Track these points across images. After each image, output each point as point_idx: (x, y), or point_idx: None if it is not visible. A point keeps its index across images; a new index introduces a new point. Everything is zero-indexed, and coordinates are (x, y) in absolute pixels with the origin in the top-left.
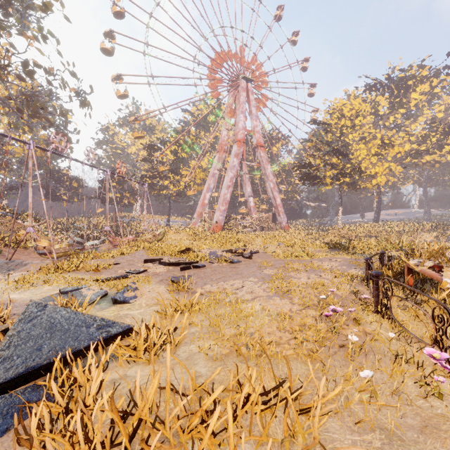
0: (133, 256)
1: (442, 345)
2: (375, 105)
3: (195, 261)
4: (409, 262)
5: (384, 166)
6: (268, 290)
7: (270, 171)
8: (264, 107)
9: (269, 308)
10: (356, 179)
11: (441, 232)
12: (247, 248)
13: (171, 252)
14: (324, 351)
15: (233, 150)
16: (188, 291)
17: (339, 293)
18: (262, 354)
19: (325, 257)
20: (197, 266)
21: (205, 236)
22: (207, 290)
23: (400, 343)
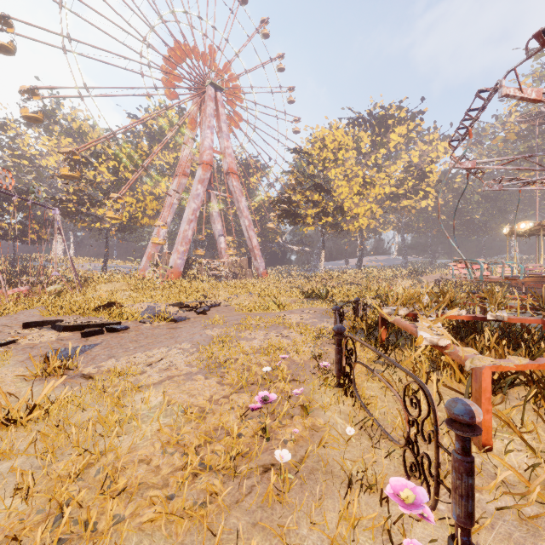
0: (13, 317)
1: (417, 450)
2: (358, 141)
3: (117, 321)
4: (382, 311)
5: (366, 207)
6: (196, 362)
7: (245, 205)
8: (237, 126)
9: (176, 398)
10: (339, 220)
11: (417, 278)
12: (207, 300)
13: (84, 308)
14: (231, 490)
15: (196, 174)
16: (69, 374)
17: (297, 359)
18: (83, 532)
19: (299, 308)
20: (113, 328)
21: (152, 286)
22: (103, 370)
23: (362, 441)
